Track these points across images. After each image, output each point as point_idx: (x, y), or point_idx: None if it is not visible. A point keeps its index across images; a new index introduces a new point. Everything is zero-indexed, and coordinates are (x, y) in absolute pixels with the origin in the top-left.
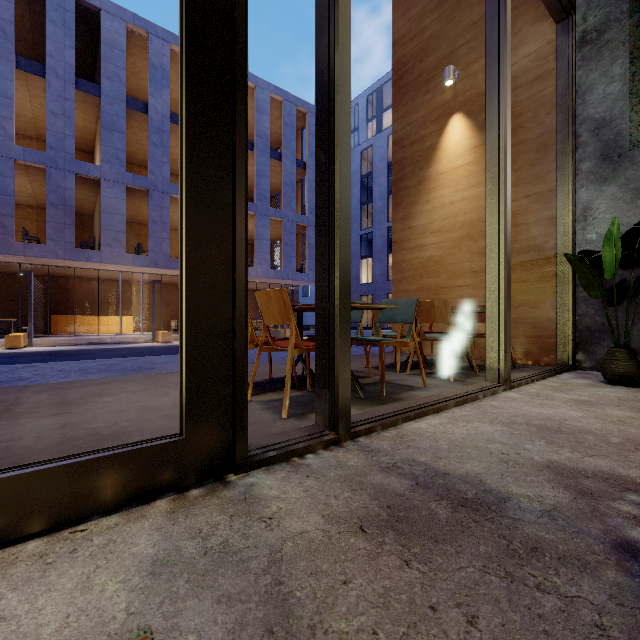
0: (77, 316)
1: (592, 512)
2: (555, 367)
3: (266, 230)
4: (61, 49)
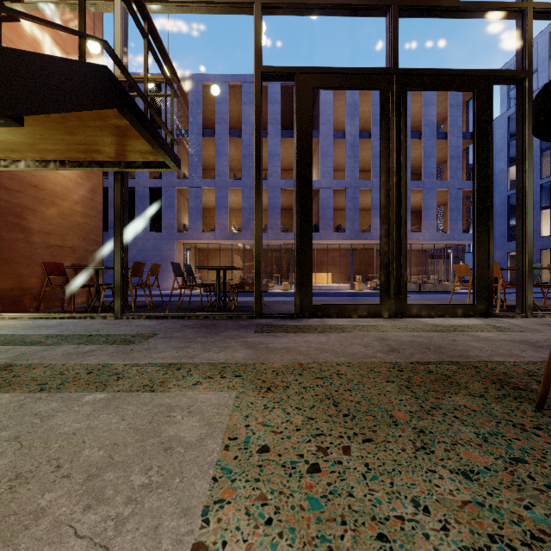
0: None
1: None
2: None
3: (432, 201)
4: None
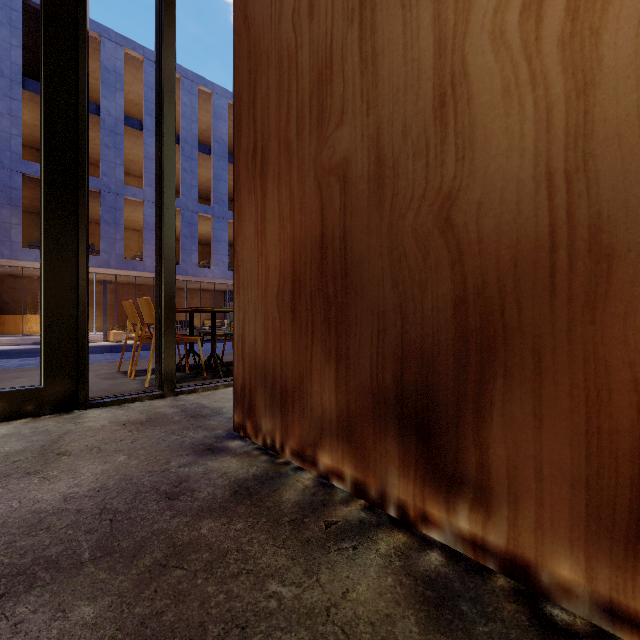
0: (26, 316)
1: None
2: None
3: (223, 233)
4: (7, 48)
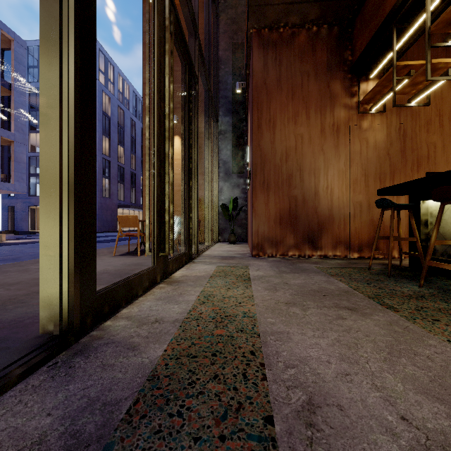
0: None
1: (245, 255)
2: (215, 241)
3: None
4: None
